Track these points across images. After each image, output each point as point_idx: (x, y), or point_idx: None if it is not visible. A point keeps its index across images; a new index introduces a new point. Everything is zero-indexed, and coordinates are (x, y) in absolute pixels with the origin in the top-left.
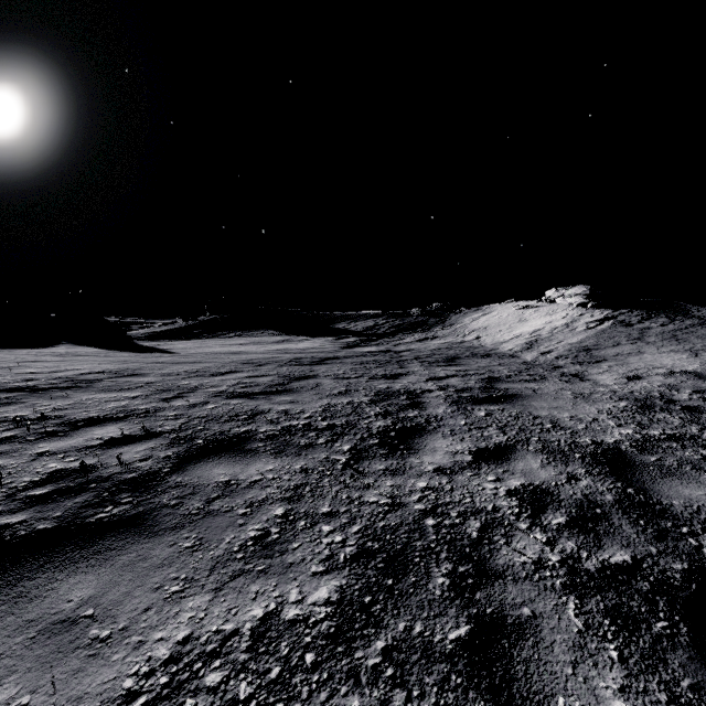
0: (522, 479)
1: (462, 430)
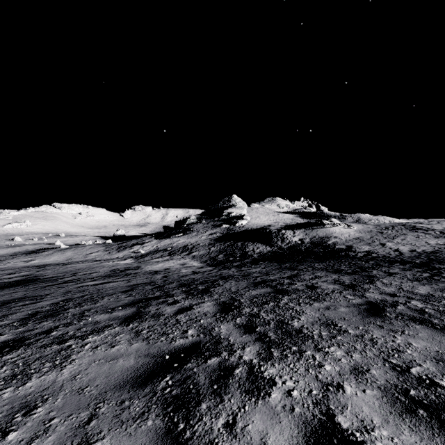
0: (176, 305)
1: (200, 316)
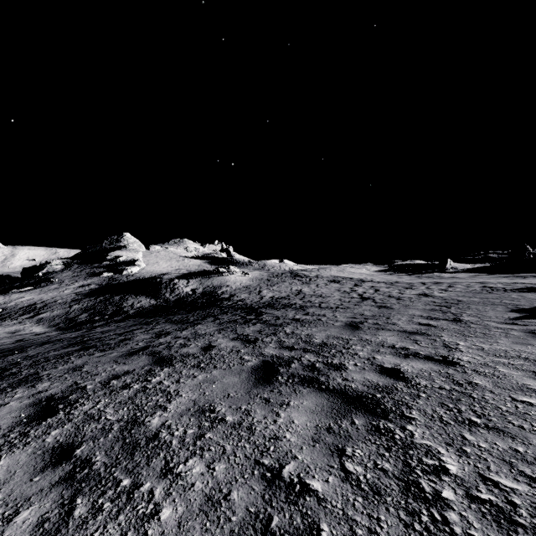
0: None
1: None
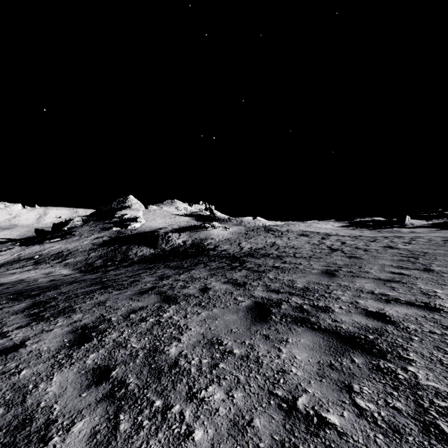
0: None
1: (1, 314)
